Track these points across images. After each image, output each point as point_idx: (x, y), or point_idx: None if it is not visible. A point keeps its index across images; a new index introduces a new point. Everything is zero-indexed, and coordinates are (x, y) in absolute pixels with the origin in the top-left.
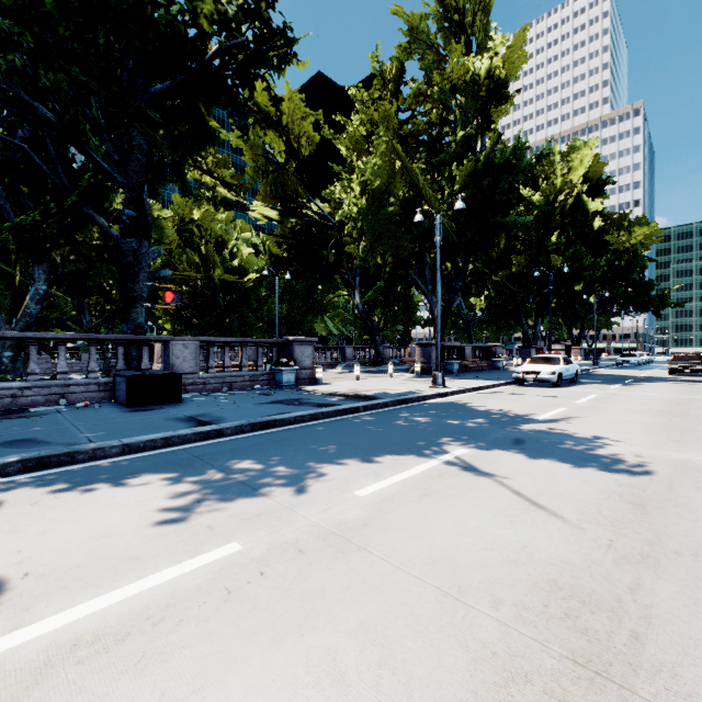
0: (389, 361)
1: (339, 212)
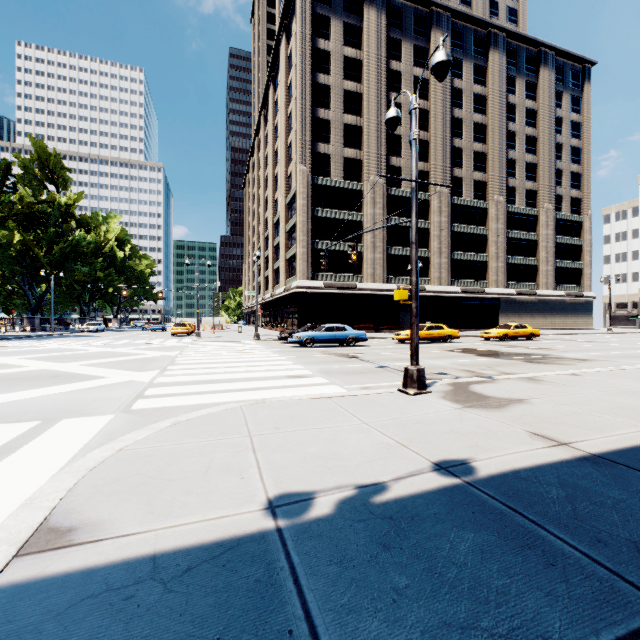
0: None
1: None
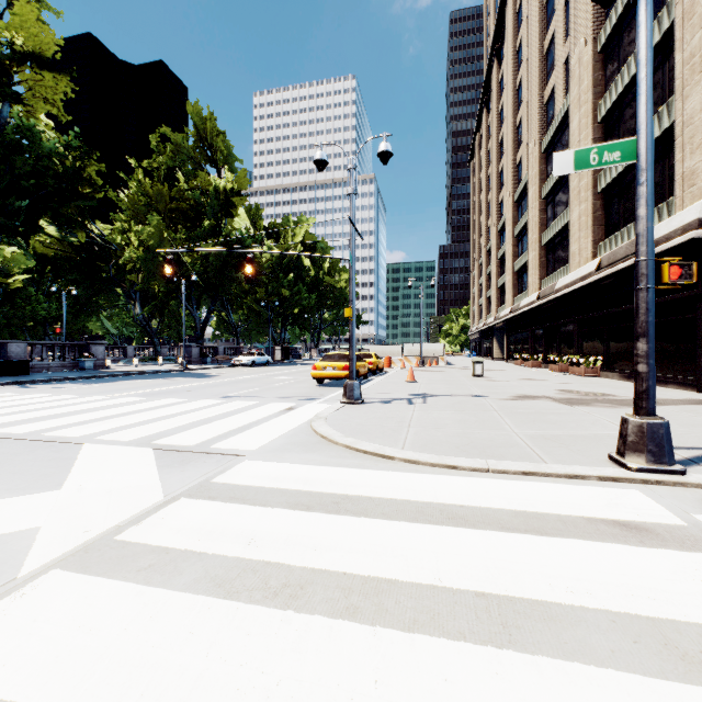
0: (167, 358)
1: (123, 258)
